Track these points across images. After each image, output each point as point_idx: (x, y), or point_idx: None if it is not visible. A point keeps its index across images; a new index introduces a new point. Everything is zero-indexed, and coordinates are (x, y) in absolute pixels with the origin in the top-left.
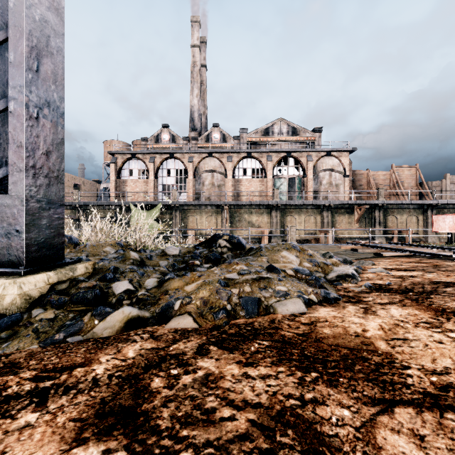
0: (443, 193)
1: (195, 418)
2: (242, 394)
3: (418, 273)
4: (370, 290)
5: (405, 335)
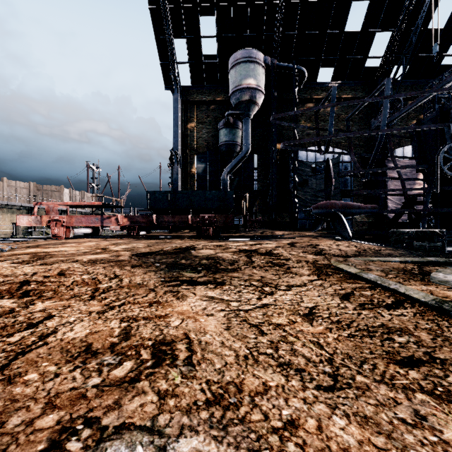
0: (2, 194)
1: (19, 258)
2: (21, 256)
3: (23, 244)
4: (13, 249)
5: (42, 250)
